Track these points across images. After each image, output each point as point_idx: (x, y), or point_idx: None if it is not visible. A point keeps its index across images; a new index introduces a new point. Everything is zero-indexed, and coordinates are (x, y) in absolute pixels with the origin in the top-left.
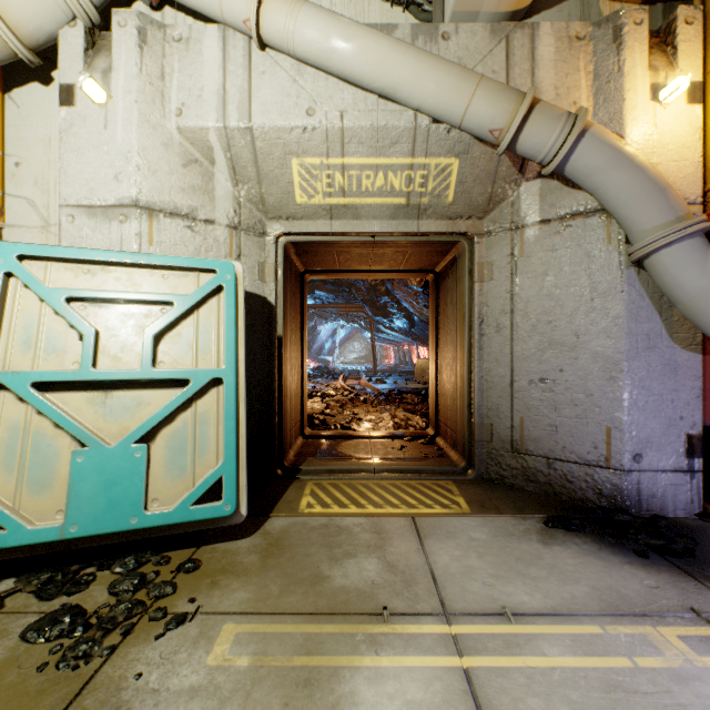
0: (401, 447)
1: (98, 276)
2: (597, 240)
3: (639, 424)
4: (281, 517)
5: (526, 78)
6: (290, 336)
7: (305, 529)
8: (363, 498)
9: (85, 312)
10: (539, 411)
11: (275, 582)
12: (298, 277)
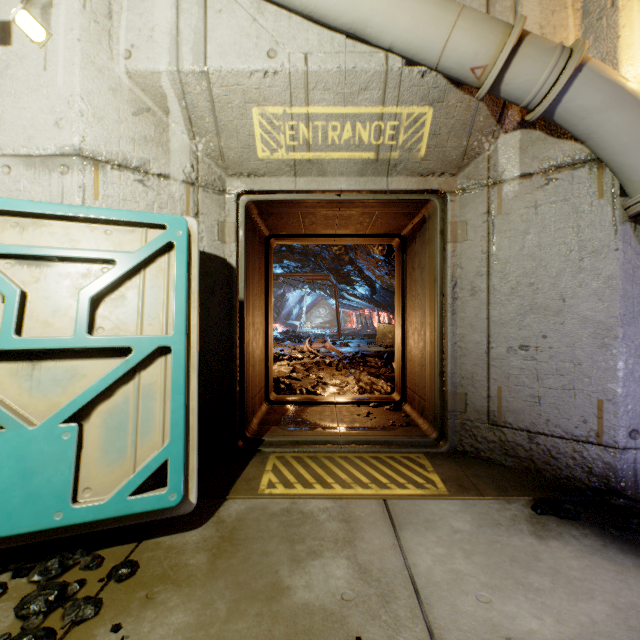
0: (367, 414)
1: (28, 231)
2: (586, 193)
3: (635, 396)
4: (238, 499)
5: (508, 16)
6: (253, 301)
7: (264, 516)
8: (329, 475)
9: (12, 270)
10: (519, 380)
11: (223, 597)
12: (263, 242)
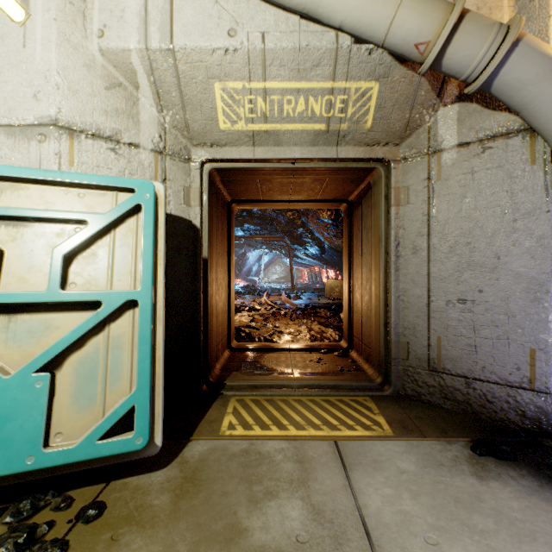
0: (318, 360)
1: (6, 193)
2: (520, 160)
3: None
4: (201, 440)
5: None
6: (216, 259)
7: (225, 457)
8: (284, 418)
9: None
10: (457, 330)
11: (184, 539)
12: (226, 206)
